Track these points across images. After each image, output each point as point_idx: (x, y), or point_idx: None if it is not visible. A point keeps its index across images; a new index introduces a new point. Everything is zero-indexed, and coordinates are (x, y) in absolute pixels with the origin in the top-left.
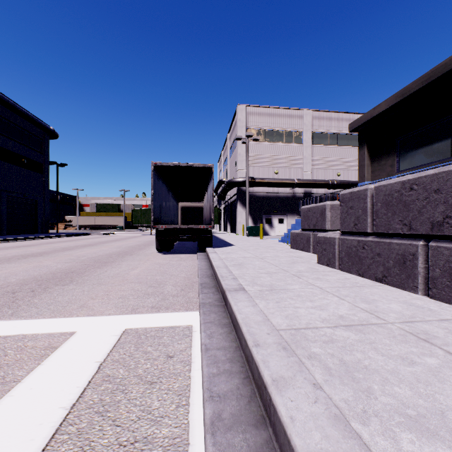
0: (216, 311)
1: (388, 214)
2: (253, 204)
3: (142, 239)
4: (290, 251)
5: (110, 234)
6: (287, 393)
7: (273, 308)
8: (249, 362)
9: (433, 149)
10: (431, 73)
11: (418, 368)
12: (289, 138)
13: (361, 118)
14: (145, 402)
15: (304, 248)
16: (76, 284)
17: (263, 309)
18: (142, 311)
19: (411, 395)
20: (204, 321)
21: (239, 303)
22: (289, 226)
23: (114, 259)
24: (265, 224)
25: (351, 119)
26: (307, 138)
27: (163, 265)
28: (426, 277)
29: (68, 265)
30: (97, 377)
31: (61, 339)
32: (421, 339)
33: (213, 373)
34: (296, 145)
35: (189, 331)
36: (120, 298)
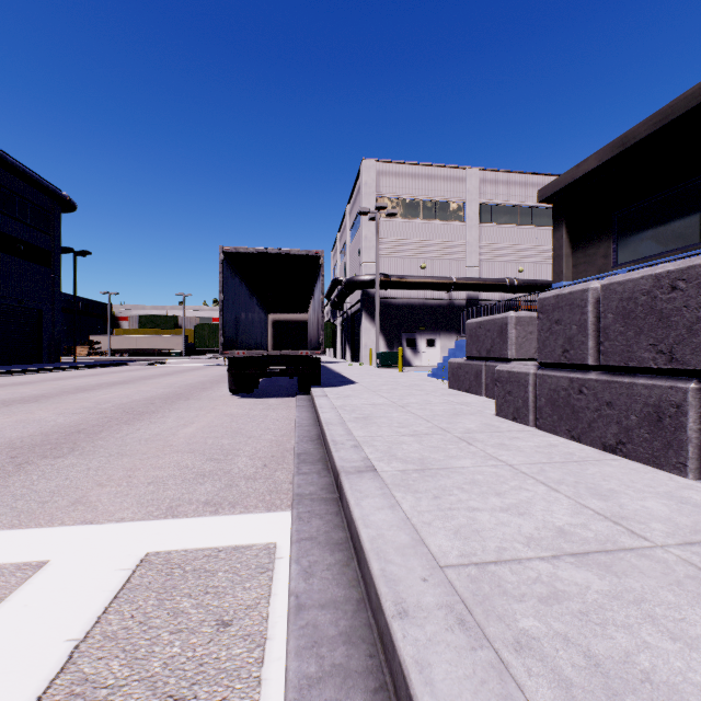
0: (322, 513)
1: (628, 333)
2: (388, 316)
3: (210, 371)
4: (448, 394)
5: (160, 363)
6: None
7: (429, 511)
8: (386, 649)
9: (672, 230)
10: (670, 108)
11: None
12: (443, 212)
13: (558, 181)
14: None
15: (471, 388)
16: (79, 455)
17: (409, 514)
18: (186, 511)
19: None
20: (298, 536)
21: (364, 501)
22: (443, 351)
23: (156, 407)
24: (405, 348)
25: (540, 183)
26: (472, 213)
27: (237, 419)
28: None
29: (75, 419)
30: (58, 685)
31: (14, 580)
32: None
33: (309, 678)
34: (455, 224)
35: (269, 558)
36: (151, 483)
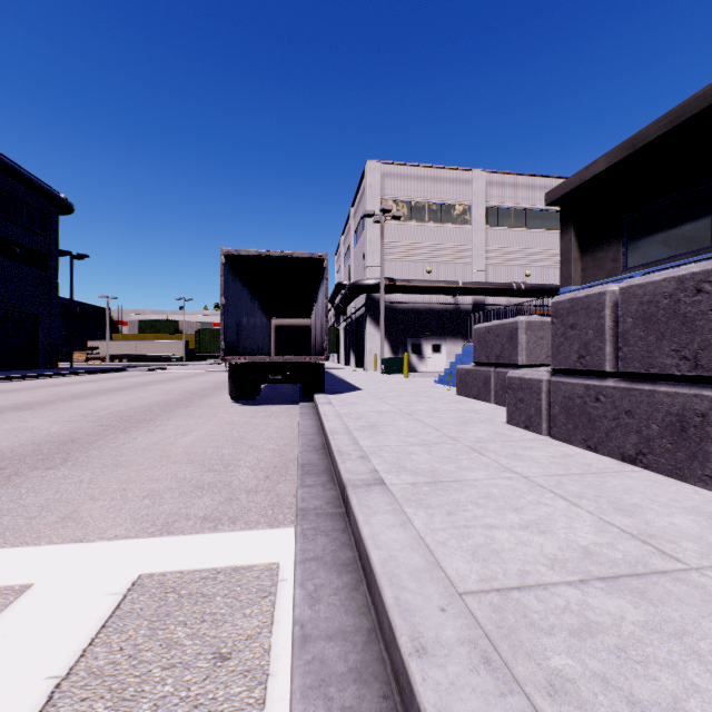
0: (328, 530)
1: (649, 338)
2: (392, 321)
3: (210, 377)
4: (456, 401)
5: (160, 369)
6: None
7: (443, 529)
8: (402, 690)
9: (683, 233)
10: (681, 109)
11: None
12: (449, 215)
13: (566, 183)
14: None
15: (480, 395)
16: (72, 466)
17: (422, 533)
18: (183, 527)
19: None
20: (303, 556)
21: (373, 517)
22: (449, 357)
23: (154, 415)
24: (411, 353)
25: (547, 186)
26: (478, 216)
27: (238, 427)
28: None
29: (70, 428)
30: None
31: None
32: None
33: None
34: (461, 228)
35: (271, 580)
36: (146, 497)
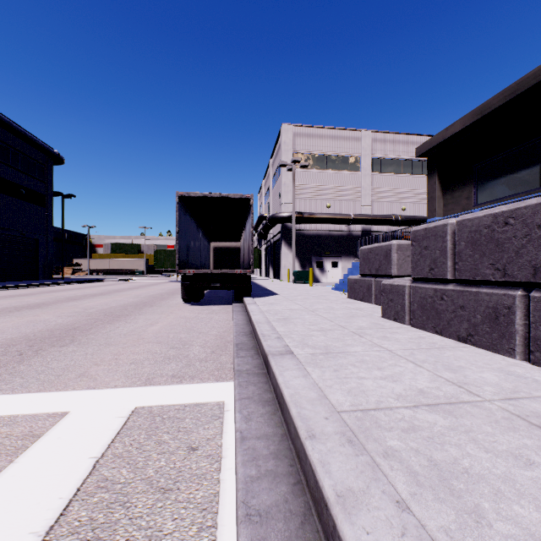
0: (256, 382)
1: (475, 256)
2: (301, 244)
3: (166, 286)
4: (347, 302)
5: (127, 280)
6: (360, 518)
7: (331, 379)
8: (301, 460)
9: (519, 178)
10: (516, 85)
11: (540, 472)
12: (344, 164)
13: (431, 140)
14: (153, 523)
15: (364, 298)
16: (78, 344)
17: (317, 381)
18: (159, 381)
19: (540, 519)
20: (240, 397)
21: (285, 372)
22: (344, 270)
23: (129, 312)
24: (315, 268)
25: (418, 141)
26: (366, 165)
27: (190, 320)
28: (526, 337)
29: (70, 320)
30: (89, 482)
31: (48, 423)
32: (534, 425)
33: (251, 477)
34: (353, 173)
35: (220, 410)
36: (132, 363)
